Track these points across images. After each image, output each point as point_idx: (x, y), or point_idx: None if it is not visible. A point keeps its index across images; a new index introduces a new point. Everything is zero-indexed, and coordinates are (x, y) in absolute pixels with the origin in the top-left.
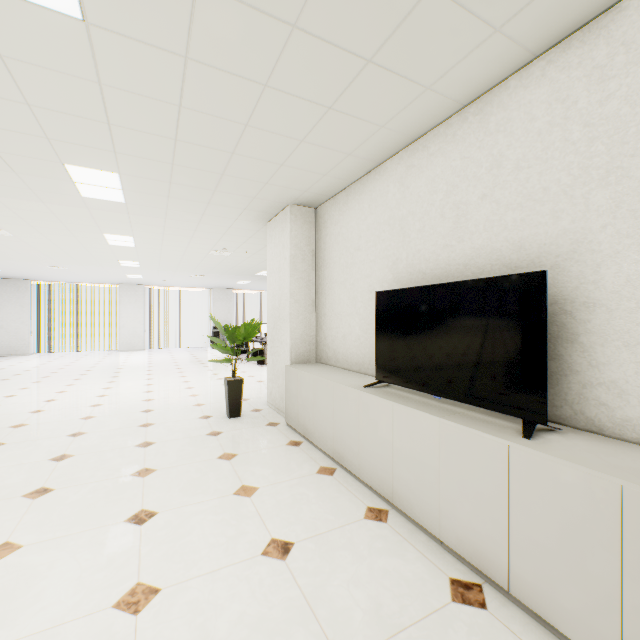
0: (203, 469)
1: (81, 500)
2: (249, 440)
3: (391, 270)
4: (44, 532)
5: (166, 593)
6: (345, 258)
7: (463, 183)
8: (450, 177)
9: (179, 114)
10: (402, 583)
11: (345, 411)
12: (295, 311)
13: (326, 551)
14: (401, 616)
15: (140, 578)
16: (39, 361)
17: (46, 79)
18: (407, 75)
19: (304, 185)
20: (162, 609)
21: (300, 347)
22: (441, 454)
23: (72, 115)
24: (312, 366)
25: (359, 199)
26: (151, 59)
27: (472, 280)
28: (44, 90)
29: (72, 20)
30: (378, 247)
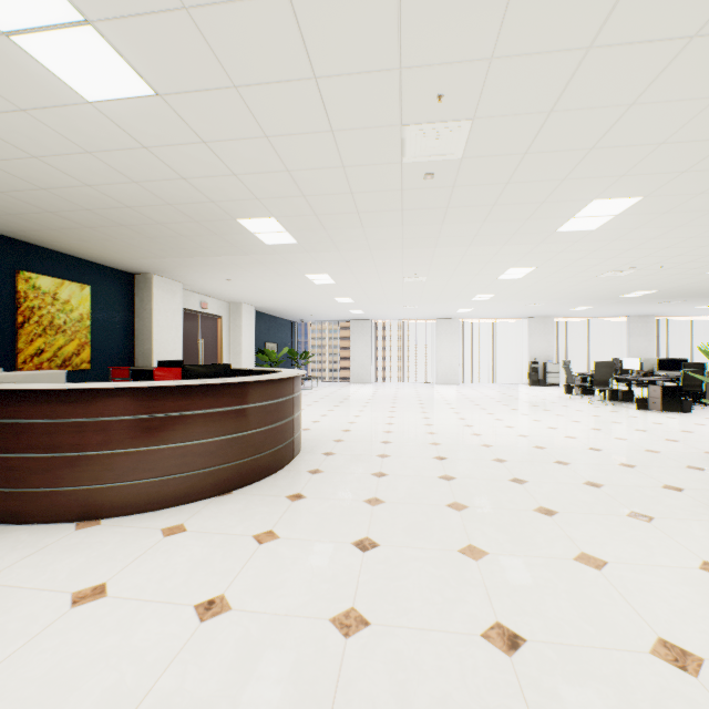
0: None
1: None
2: None
3: None
4: None
5: None
6: None
7: None
8: None
9: None
10: None
11: None
12: None
13: None
14: None
15: None
16: (388, 389)
17: None
18: None
19: None
20: None
21: None
22: None
23: (698, 141)
24: None
25: None
26: None
27: None
28: (708, 121)
29: None
30: None
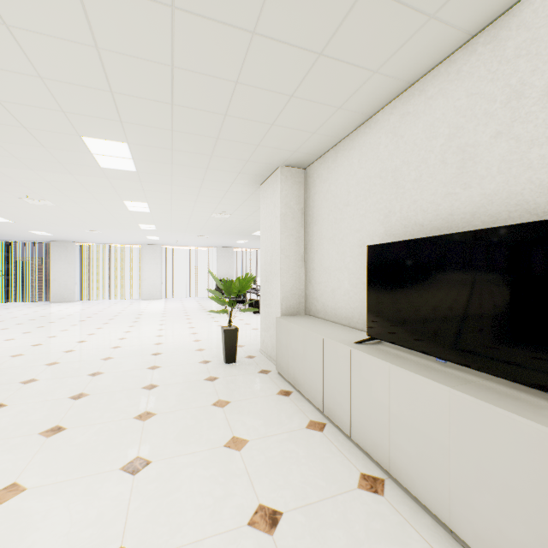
0: (198, 416)
1: (86, 442)
2: (242, 387)
3: (383, 223)
4: (48, 475)
5: None
6: (334, 214)
7: (470, 123)
8: (453, 118)
9: (172, 75)
10: None
11: (335, 367)
12: (285, 266)
13: (317, 528)
14: None
15: (124, 541)
16: (80, 307)
17: (50, 48)
18: (408, 1)
19: (294, 145)
20: None
21: (290, 300)
22: (451, 430)
23: (79, 85)
24: (301, 318)
25: (348, 155)
26: (139, 13)
27: (488, 229)
28: (51, 60)
29: None
30: (368, 201)
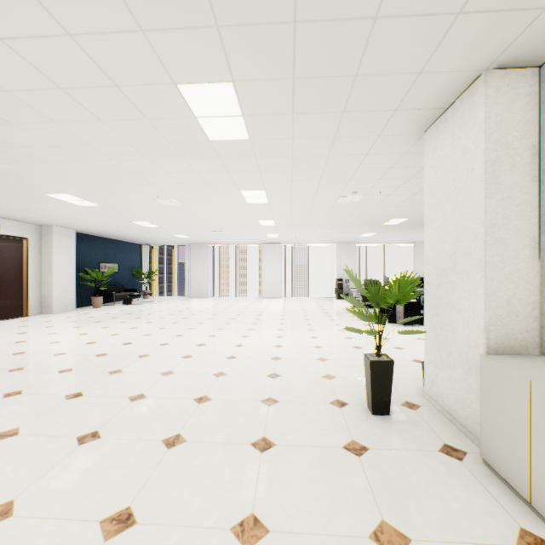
0: None
1: None
2: (421, 491)
3: None
4: None
5: None
6: None
7: None
8: None
9: None
10: None
11: None
12: (495, 258)
13: None
14: None
15: None
16: (211, 303)
17: None
18: None
19: None
20: None
21: (505, 323)
22: None
23: None
24: None
25: None
26: None
27: None
28: None
29: None
30: None
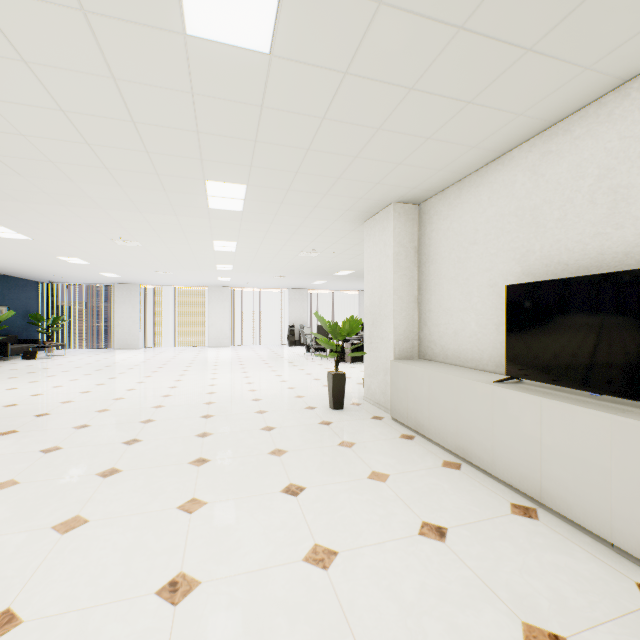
0: (329, 454)
1: (236, 471)
2: (361, 431)
3: (519, 263)
4: (219, 493)
5: (344, 556)
6: (456, 253)
7: (623, 165)
8: (603, 160)
9: (319, 126)
10: (581, 580)
11: (472, 406)
12: (398, 307)
13: (483, 539)
14: (593, 611)
15: (315, 540)
16: (149, 354)
17: (220, 109)
18: (567, 58)
19: (414, 182)
20: (346, 568)
21: (403, 343)
22: (613, 453)
23: (228, 137)
24: (419, 362)
25: (475, 192)
26: (313, 79)
27: None
28: (214, 118)
29: (260, 55)
30: (501, 240)
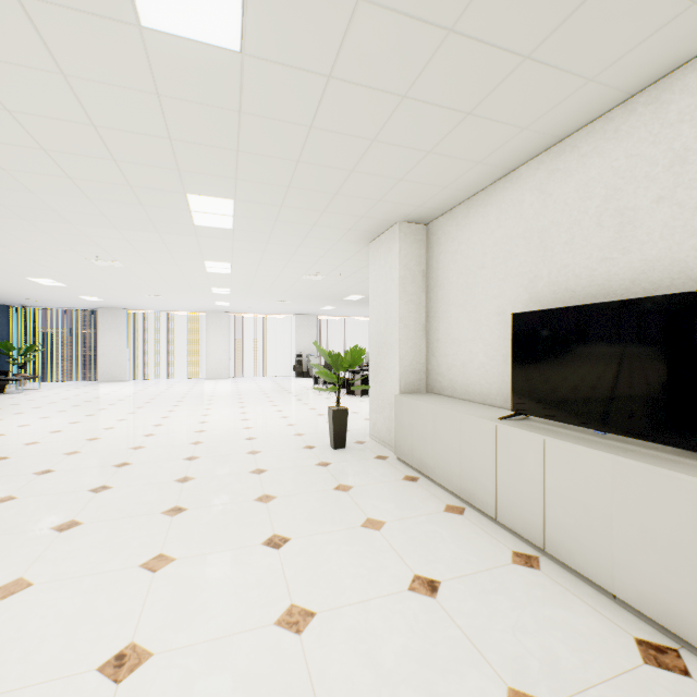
0: (322, 499)
1: (215, 521)
2: (361, 473)
3: (527, 289)
4: (191, 548)
5: (322, 617)
6: (464, 278)
7: (629, 185)
8: (610, 179)
9: (307, 135)
10: (577, 636)
11: (476, 445)
12: (404, 337)
13: (478, 593)
14: (585, 672)
15: (292, 600)
16: (137, 387)
17: (192, 113)
18: (568, 68)
19: (419, 200)
20: (323, 632)
21: (409, 376)
22: (614, 496)
23: (206, 146)
24: (425, 396)
25: (483, 211)
26: (294, 82)
27: (651, 297)
28: (187, 124)
29: (230, 53)
30: (509, 264)
